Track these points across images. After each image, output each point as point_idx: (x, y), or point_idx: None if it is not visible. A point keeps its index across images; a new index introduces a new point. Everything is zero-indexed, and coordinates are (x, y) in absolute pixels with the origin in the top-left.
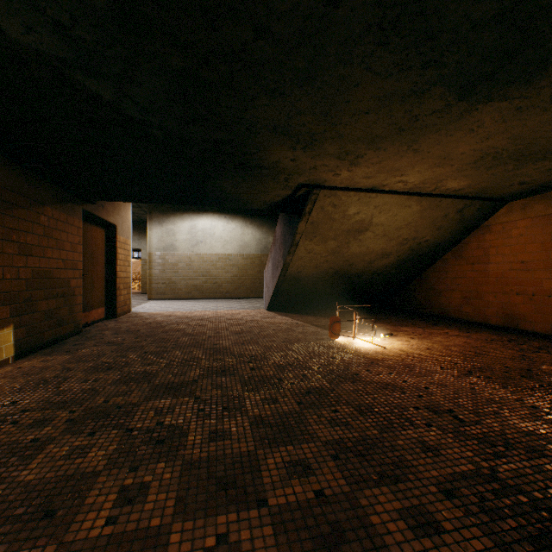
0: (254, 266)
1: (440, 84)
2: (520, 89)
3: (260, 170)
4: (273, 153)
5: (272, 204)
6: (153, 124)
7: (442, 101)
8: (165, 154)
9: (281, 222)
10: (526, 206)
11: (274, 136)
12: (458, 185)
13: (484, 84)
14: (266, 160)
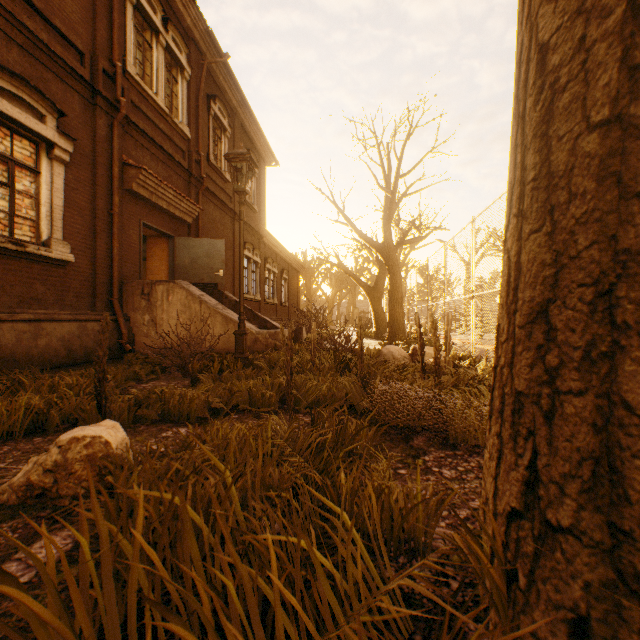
0: None
1: None
2: (144, 243)
3: None
4: None
5: None
6: None
7: None
8: None
9: None
10: (144, 264)
11: None
12: None
13: None
14: None
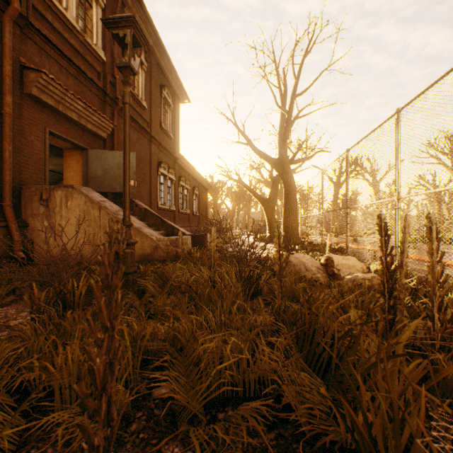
0: None
1: (52, 154)
2: None
3: None
4: None
5: None
6: None
7: (52, 155)
8: None
9: None
10: None
11: None
12: (54, 168)
13: (60, 156)
14: None
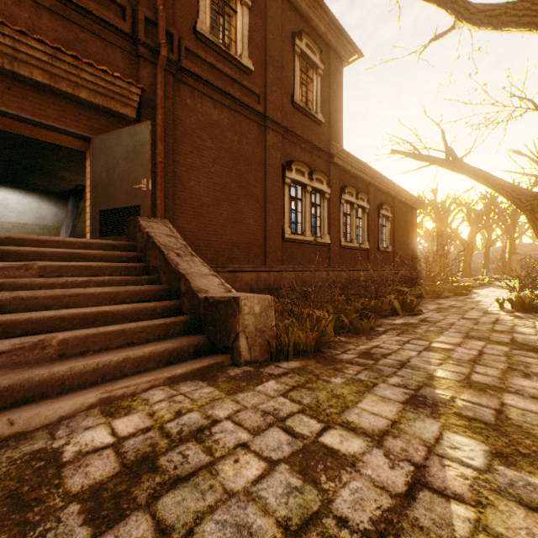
0: (51, 235)
1: None
2: None
3: (55, 176)
4: (62, 173)
5: (65, 191)
6: (6, 157)
7: None
8: (3, 164)
9: (72, 202)
10: None
11: (62, 169)
12: None
13: None
14: (58, 174)
